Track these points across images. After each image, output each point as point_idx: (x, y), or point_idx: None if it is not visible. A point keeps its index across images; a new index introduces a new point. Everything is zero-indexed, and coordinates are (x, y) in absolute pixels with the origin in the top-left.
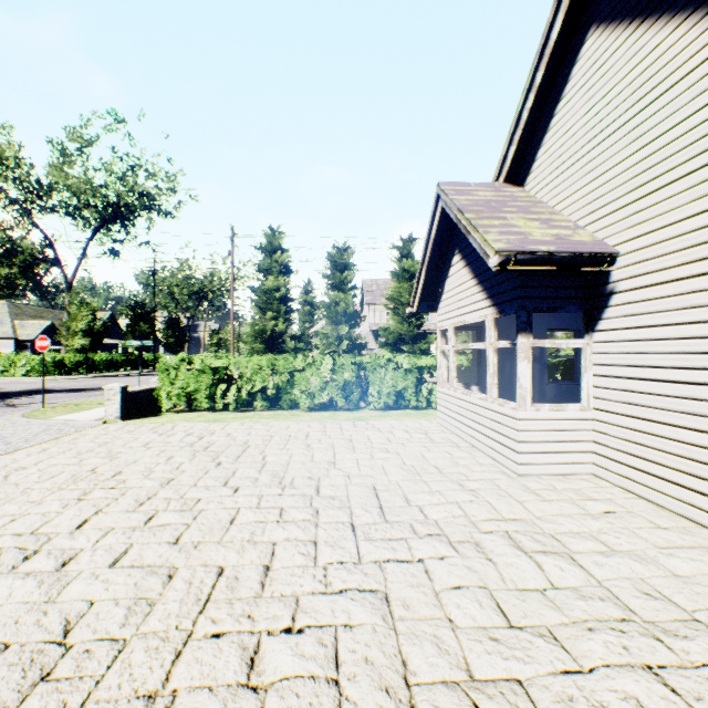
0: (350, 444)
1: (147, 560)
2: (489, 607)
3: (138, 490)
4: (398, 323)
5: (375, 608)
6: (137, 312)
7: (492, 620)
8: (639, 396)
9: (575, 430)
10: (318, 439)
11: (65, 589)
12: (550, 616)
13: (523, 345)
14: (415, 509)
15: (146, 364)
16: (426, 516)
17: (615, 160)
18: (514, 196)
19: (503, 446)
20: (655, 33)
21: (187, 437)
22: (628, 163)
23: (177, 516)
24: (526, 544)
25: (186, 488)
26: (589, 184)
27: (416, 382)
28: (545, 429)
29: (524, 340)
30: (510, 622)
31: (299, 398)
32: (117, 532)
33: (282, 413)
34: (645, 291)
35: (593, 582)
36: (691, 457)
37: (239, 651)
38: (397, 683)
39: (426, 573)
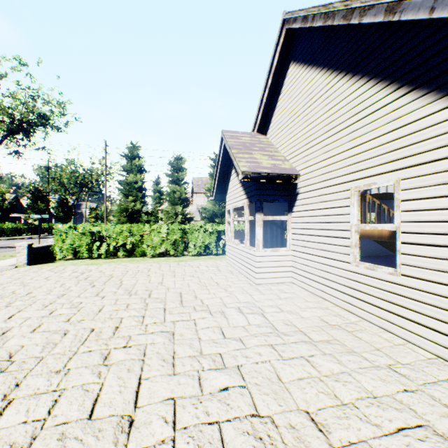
0: (173, 273)
1: (52, 328)
2: (218, 333)
3: (44, 300)
4: (213, 205)
5: (167, 337)
6: (36, 195)
7: (218, 336)
8: (307, 243)
9: (284, 261)
10: (155, 272)
11: (7, 342)
12: (242, 334)
13: (258, 219)
14: (199, 300)
15: (43, 231)
16: (203, 303)
17: (299, 130)
18: (260, 141)
19: (251, 270)
20: (312, 74)
21: (74, 273)
22: (303, 132)
23: (68, 310)
24: (245, 311)
25: (73, 298)
26: (290, 139)
27: (217, 239)
28: (269, 261)
29: (259, 216)
30: (225, 336)
31: (146, 250)
32: (33, 319)
33: (136, 259)
34: (308, 193)
35: (267, 322)
36: (322, 269)
37: (100, 355)
38: (170, 358)
39: (195, 324)
